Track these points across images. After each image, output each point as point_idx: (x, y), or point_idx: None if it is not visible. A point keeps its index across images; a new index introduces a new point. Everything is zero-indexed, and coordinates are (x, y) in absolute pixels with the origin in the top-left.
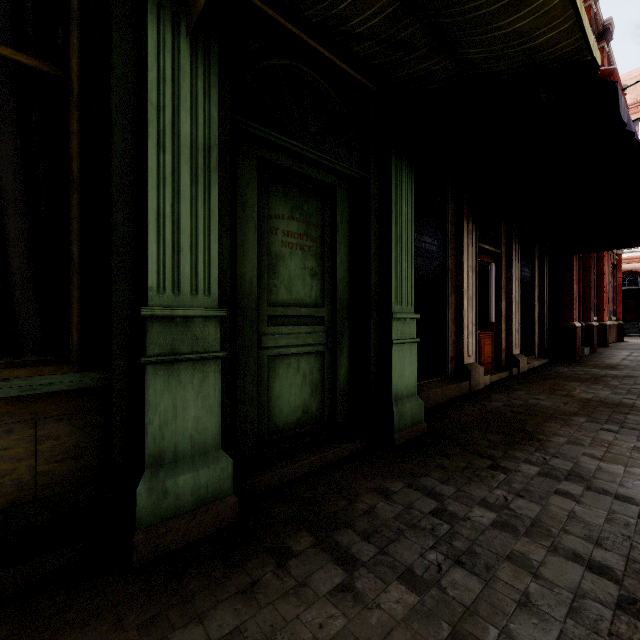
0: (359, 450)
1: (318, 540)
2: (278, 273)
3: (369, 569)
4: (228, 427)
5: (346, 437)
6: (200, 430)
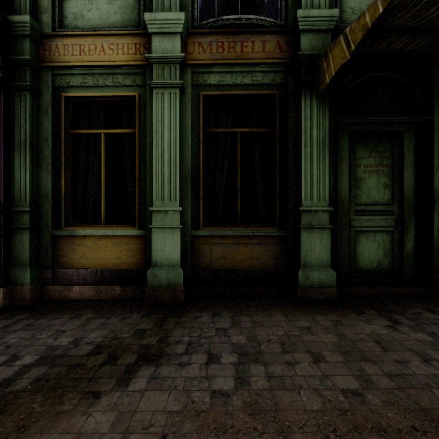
0: (421, 293)
1: (380, 313)
2: (361, 188)
3: (407, 326)
4: (333, 260)
5: (411, 285)
6: (321, 257)
